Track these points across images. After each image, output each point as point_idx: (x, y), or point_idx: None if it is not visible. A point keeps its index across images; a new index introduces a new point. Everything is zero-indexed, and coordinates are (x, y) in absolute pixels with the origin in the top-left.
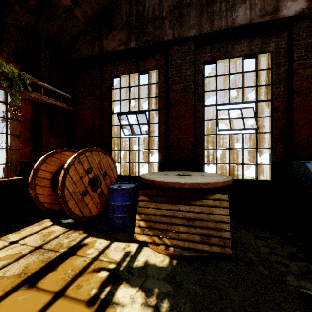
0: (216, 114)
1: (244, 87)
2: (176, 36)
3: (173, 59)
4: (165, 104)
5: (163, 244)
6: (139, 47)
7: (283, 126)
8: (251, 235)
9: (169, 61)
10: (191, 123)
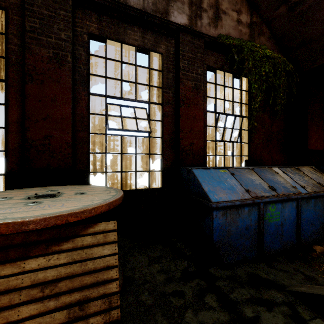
0: (106, 108)
1: (137, 83)
2: None
3: (34, 3)
4: (20, 75)
5: None
6: None
7: (172, 133)
8: (145, 260)
9: (26, 3)
10: (68, 112)
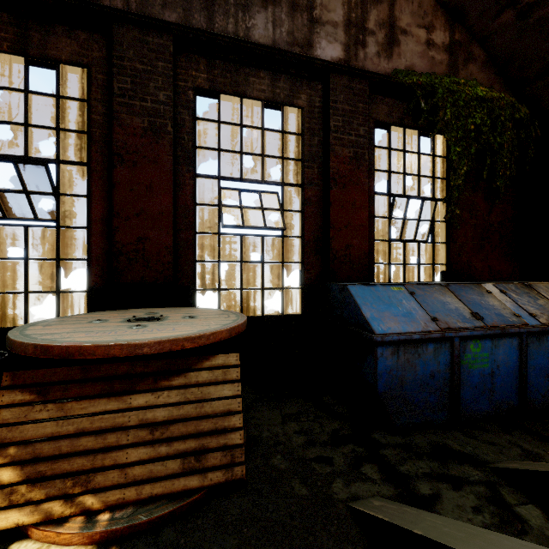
0: (219, 196)
1: (265, 156)
2: (133, 8)
3: (125, 56)
4: (106, 155)
5: (80, 514)
6: None
7: (318, 229)
8: (277, 416)
9: (115, 57)
10: (168, 205)
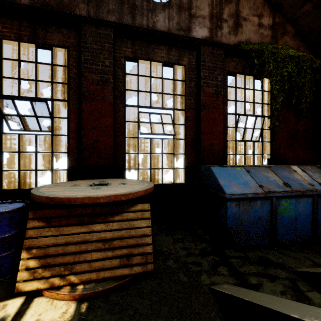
0: (138, 116)
1: (164, 94)
2: (92, 15)
3: (87, 41)
4: (77, 95)
5: (68, 285)
6: (36, 9)
7: (194, 135)
8: (171, 240)
9: (82, 42)
10: (110, 122)
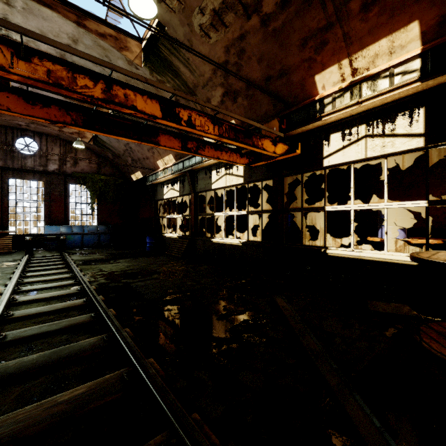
0: (16, 204)
1: (31, 194)
2: None
3: None
4: None
5: None
6: None
7: (49, 212)
8: None
9: None
10: None
